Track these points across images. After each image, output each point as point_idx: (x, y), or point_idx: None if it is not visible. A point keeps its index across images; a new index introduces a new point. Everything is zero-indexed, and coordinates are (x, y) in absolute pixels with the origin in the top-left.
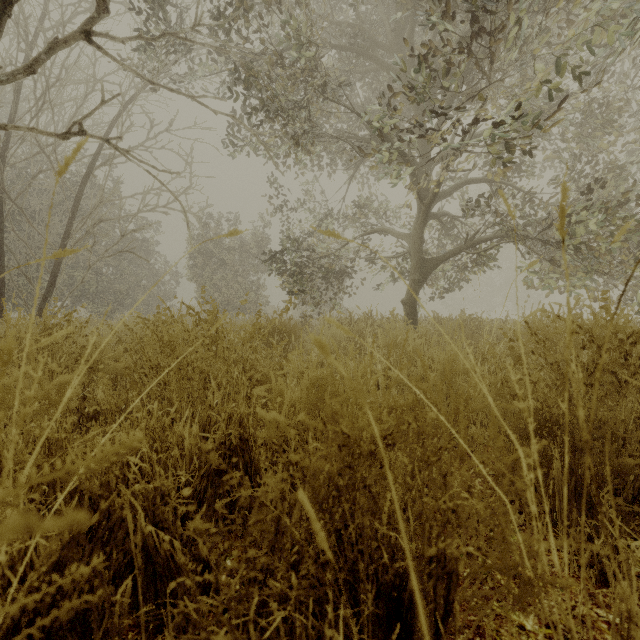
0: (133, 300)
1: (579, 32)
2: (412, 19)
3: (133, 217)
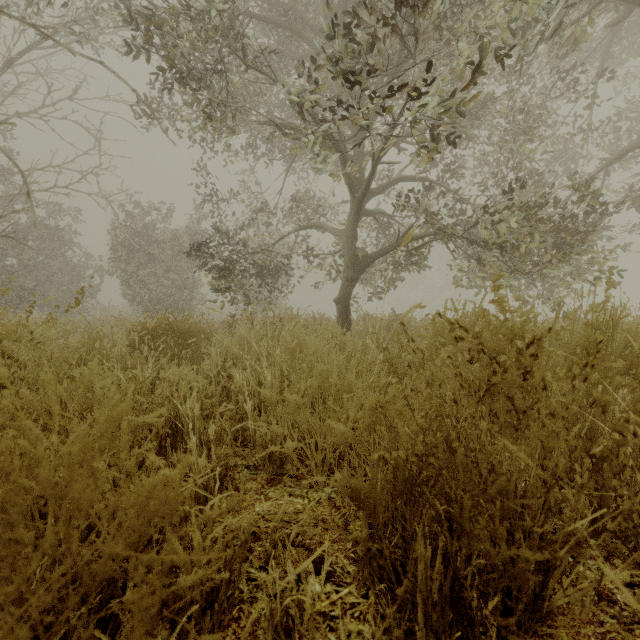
0: (43, 297)
1: (495, 5)
2: (344, 2)
3: (15, 195)
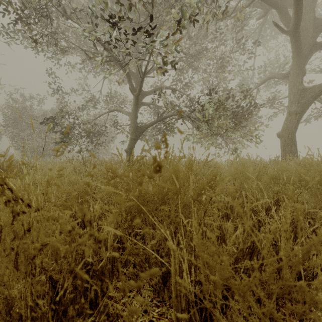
0: None
1: None
2: None
3: None
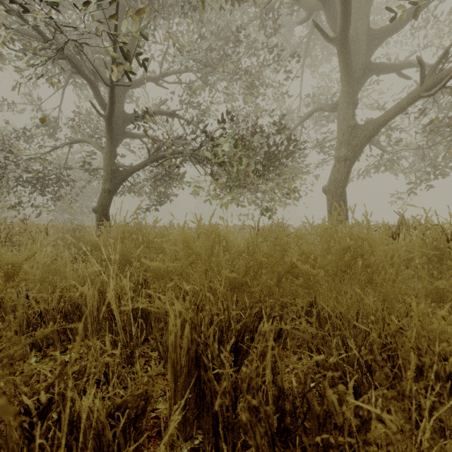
0: None
1: None
2: None
3: None
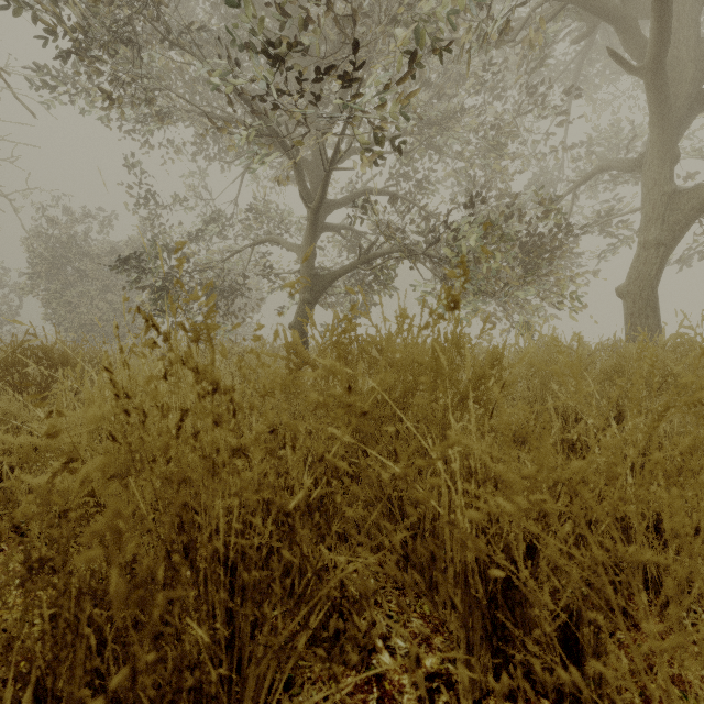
0: None
1: None
2: None
3: None
